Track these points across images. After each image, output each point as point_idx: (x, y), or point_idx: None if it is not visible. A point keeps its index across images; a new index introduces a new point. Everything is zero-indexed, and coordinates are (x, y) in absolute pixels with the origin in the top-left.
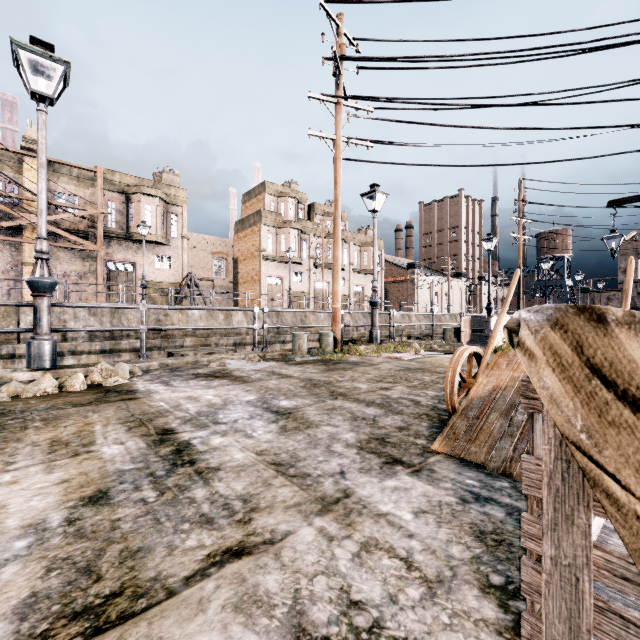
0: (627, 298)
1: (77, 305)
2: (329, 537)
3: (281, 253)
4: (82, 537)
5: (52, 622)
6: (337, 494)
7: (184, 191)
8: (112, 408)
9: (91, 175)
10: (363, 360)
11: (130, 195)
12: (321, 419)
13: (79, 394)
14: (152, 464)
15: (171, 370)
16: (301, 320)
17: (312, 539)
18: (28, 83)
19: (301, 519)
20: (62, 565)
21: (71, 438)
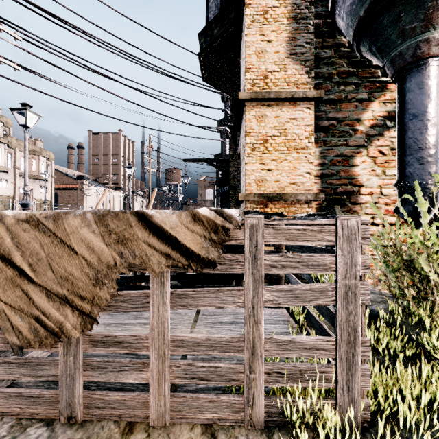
0: (149, 208)
1: None
2: None
3: None
4: None
5: None
6: None
7: None
8: None
9: None
10: None
11: None
12: None
13: None
14: None
15: None
16: None
17: None
18: None
19: None
20: None
21: None
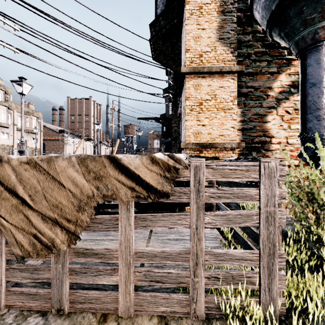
0: (114, 154)
1: None
2: None
3: None
4: None
5: None
6: None
7: None
8: None
9: None
10: None
11: None
12: None
13: None
14: None
15: None
16: None
17: None
18: None
19: None
20: None
21: None
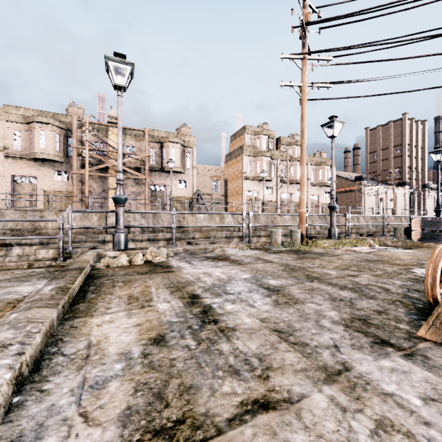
0: None
1: (137, 211)
2: (341, 407)
3: (256, 174)
4: (153, 368)
5: (142, 434)
6: (337, 366)
7: (194, 138)
8: (159, 277)
9: (142, 134)
10: (326, 251)
11: (163, 143)
12: (304, 297)
13: (140, 266)
14: (189, 319)
15: (190, 253)
16: (271, 221)
17: (326, 406)
18: (113, 80)
19: (311, 384)
20: (143, 388)
21: (139, 295)
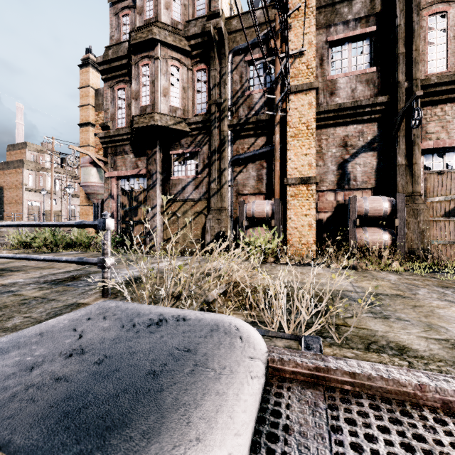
0: None
1: None
2: None
3: (40, 187)
4: None
5: None
6: None
7: None
8: None
9: None
10: None
11: None
12: None
13: None
14: None
15: None
16: None
17: None
18: None
19: None
20: None
21: None
